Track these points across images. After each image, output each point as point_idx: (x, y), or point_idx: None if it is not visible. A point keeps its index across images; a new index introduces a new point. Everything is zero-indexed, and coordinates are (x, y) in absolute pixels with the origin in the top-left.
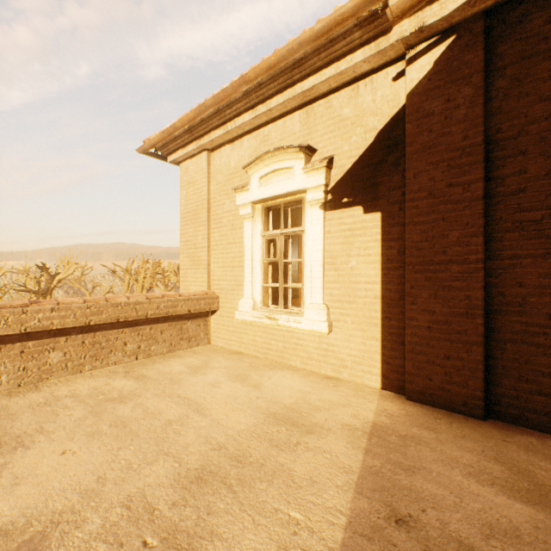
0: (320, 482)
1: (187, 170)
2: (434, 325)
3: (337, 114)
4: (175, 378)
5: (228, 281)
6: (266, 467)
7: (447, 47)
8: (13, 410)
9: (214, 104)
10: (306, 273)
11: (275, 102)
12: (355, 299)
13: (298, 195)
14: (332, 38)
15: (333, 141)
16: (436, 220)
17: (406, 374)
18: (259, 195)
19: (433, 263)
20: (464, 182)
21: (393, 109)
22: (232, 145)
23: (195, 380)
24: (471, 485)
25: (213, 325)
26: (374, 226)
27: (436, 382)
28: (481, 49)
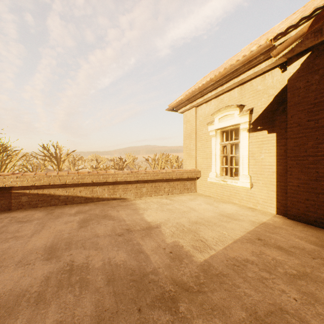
0: (235, 229)
1: (186, 116)
2: (300, 184)
3: (255, 88)
4: (183, 201)
5: (204, 165)
6: (217, 224)
7: (306, 57)
8: (137, 203)
9: (198, 90)
10: (240, 161)
11: (225, 86)
12: (263, 172)
13: (236, 126)
14: (250, 60)
15: (253, 101)
16: (301, 137)
17: (287, 207)
18: (218, 126)
19: (300, 156)
20: (315, 119)
21: (282, 85)
22: (206, 104)
23: (191, 202)
24: (296, 239)
25: (198, 184)
26: (272, 139)
27: (301, 211)
28: (323, 57)
